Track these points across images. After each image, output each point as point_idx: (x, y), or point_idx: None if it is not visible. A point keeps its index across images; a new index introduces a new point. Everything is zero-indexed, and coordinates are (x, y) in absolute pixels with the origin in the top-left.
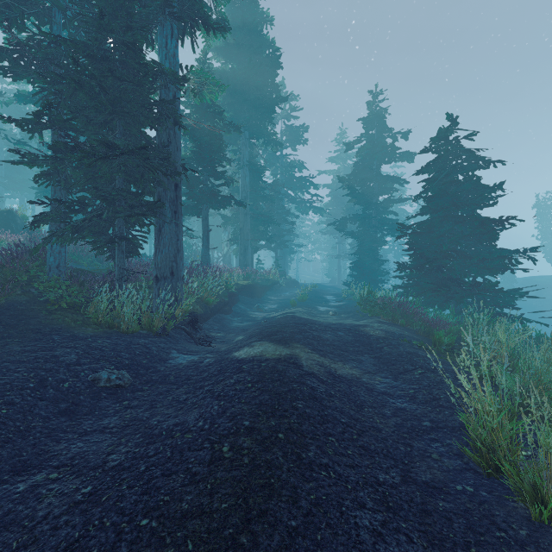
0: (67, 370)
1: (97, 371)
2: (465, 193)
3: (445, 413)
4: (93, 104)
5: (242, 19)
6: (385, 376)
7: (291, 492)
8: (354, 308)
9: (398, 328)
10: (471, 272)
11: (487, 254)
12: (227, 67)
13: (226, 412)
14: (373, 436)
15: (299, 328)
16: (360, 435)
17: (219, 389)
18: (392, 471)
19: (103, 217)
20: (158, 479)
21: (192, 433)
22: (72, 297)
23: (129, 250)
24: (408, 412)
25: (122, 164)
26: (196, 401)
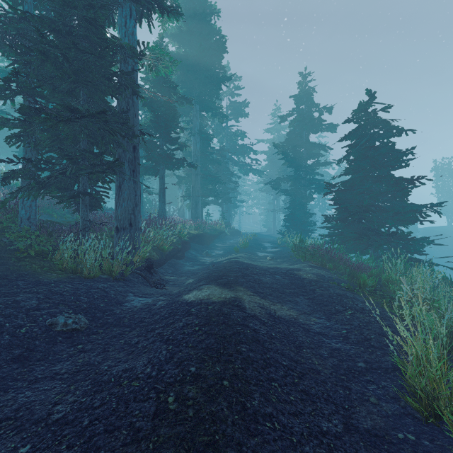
0: (26, 315)
1: (55, 315)
2: (381, 157)
3: (377, 354)
4: (60, 75)
5: (194, 10)
6: (319, 316)
7: (236, 451)
8: (288, 253)
9: (326, 271)
10: (386, 224)
11: (401, 208)
12: (181, 51)
13: (173, 357)
14: (312, 379)
15: (242, 272)
16: (300, 379)
17: (168, 332)
18: (334, 418)
19: (67, 174)
20: (99, 436)
21: (139, 380)
22: (40, 245)
23: (93, 204)
24: (343, 353)
25: (84, 126)
26: (146, 345)
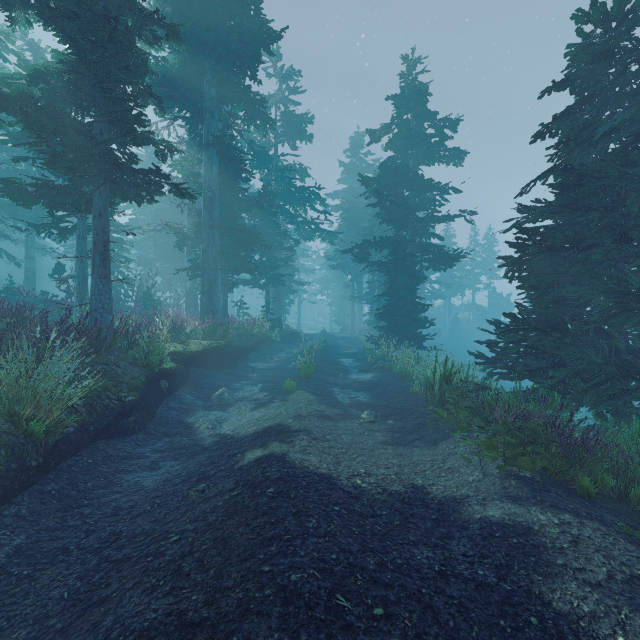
0: None
1: None
2: None
3: None
4: None
5: None
6: None
7: None
8: (405, 397)
9: (604, 523)
10: None
11: None
12: None
13: None
14: None
15: None
16: None
17: None
18: None
19: None
20: None
21: None
22: None
23: None
24: None
25: None
26: None
